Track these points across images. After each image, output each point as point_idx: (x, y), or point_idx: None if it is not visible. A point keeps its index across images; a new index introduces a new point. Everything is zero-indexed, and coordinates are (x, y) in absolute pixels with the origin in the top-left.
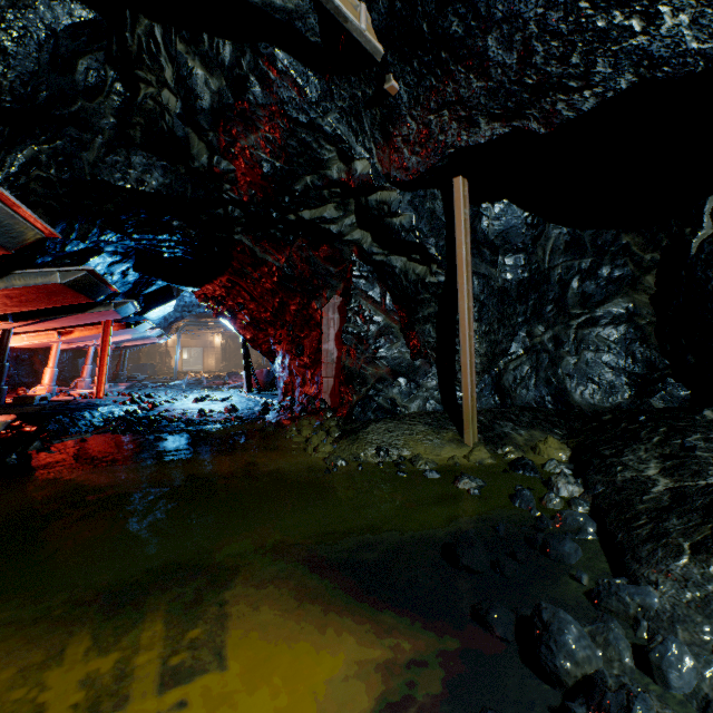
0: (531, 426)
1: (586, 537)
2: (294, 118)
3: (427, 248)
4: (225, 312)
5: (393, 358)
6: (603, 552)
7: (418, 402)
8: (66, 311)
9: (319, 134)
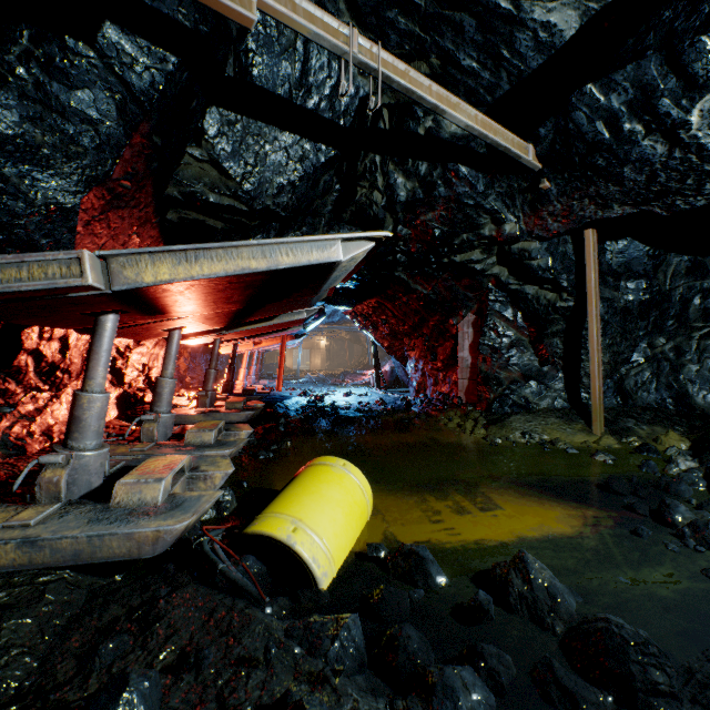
0: (653, 422)
1: (697, 488)
2: (464, 203)
3: (559, 282)
4: (369, 326)
5: (523, 364)
6: (709, 494)
7: (547, 400)
8: (275, 330)
9: (479, 209)
